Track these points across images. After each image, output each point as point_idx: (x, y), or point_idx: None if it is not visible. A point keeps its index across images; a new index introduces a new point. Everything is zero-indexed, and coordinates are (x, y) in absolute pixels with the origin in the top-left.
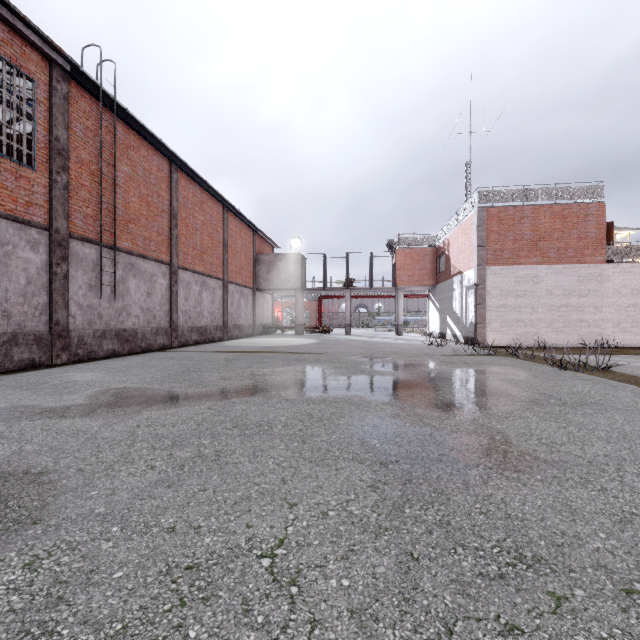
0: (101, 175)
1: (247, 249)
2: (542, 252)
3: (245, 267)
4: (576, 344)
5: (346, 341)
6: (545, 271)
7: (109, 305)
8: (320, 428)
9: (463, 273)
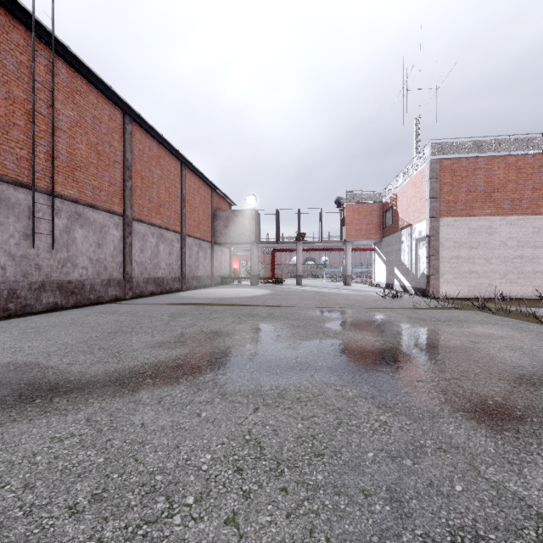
0: (33, 112)
1: (205, 205)
2: (496, 203)
3: (203, 222)
4: (531, 295)
5: (299, 292)
6: (499, 222)
7: (50, 255)
8: (277, 508)
9: (413, 226)
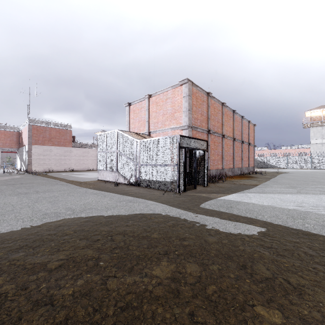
0: None
1: None
2: (53, 142)
3: None
4: (64, 170)
5: None
6: (54, 148)
7: None
8: None
9: (26, 146)
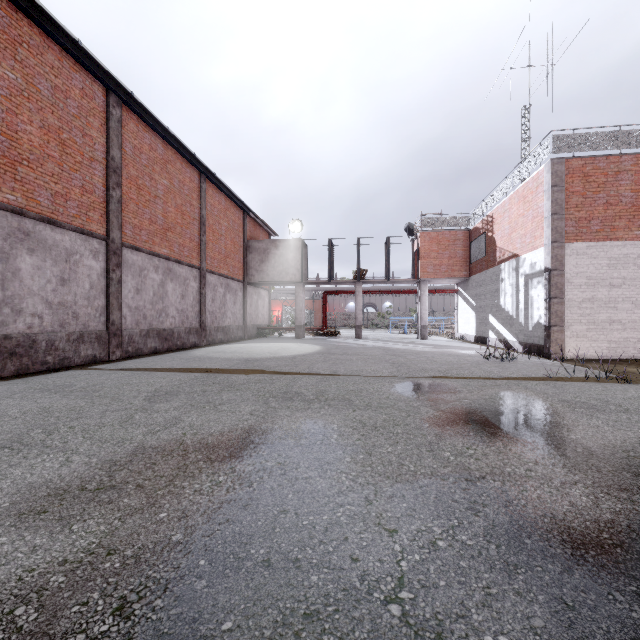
0: None
1: (235, 233)
2: None
3: (232, 255)
4: None
5: (360, 348)
6: None
7: None
8: None
9: (521, 256)
